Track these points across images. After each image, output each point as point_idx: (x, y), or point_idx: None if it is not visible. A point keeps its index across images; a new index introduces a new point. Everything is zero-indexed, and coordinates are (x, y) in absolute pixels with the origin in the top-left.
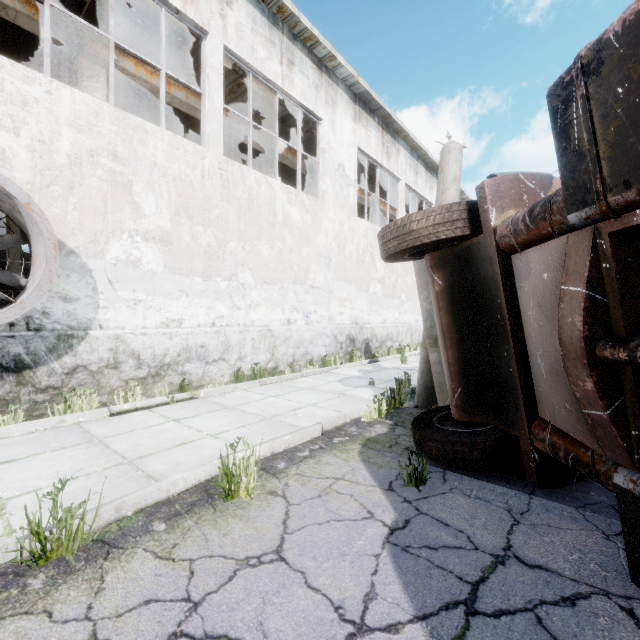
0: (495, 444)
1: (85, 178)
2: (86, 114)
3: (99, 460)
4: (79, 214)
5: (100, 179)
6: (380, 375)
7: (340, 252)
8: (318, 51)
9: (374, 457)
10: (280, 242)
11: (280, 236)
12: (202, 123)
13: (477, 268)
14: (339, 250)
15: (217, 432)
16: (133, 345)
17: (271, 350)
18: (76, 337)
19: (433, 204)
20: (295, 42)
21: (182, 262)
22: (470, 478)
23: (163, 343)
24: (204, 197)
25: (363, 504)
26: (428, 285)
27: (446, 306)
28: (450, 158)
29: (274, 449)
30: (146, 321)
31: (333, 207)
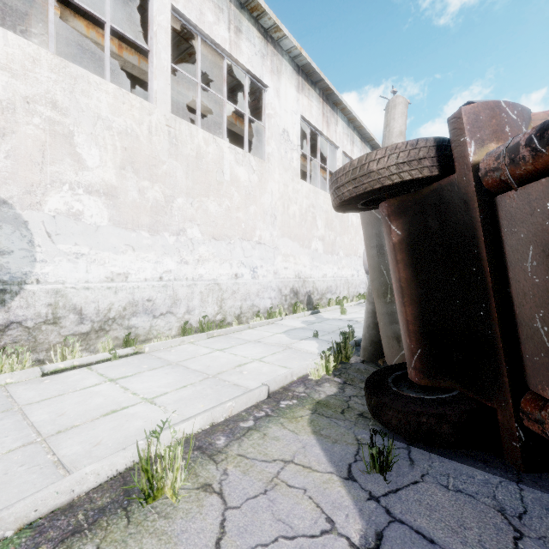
0: (467, 416)
1: (19, 125)
2: (21, 58)
3: (7, 438)
4: (12, 163)
5: (37, 127)
6: (323, 326)
7: (284, 211)
8: (264, 22)
9: (326, 427)
10: (228, 200)
11: (228, 194)
12: (149, 80)
13: (445, 214)
14: (284, 209)
15: (154, 395)
16: (74, 300)
17: (219, 303)
18: (9, 292)
19: None
20: (242, 11)
21: (128, 216)
22: (440, 457)
23: (107, 297)
24: (151, 153)
25: (320, 505)
26: (378, 238)
27: (405, 258)
28: (396, 112)
29: (214, 419)
30: (89, 275)
31: (278, 169)
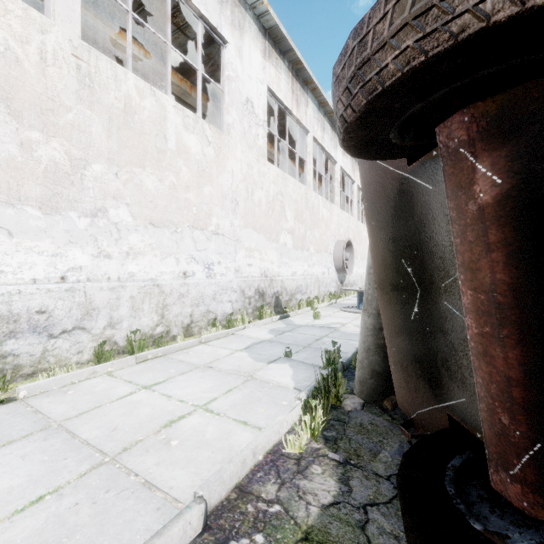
0: None
1: None
2: None
3: None
4: None
5: None
6: (295, 337)
7: (248, 197)
8: None
9: None
10: (173, 175)
11: (173, 167)
12: None
13: None
14: (247, 194)
15: None
16: None
17: (160, 311)
18: None
19: (337, 162)
20: None
21: None
22: None
23: None
24: (45, 90)
25: None
26: (398, 213)
27: (511, 239)
28: None
29: None
30: None
31: (240, 145)
